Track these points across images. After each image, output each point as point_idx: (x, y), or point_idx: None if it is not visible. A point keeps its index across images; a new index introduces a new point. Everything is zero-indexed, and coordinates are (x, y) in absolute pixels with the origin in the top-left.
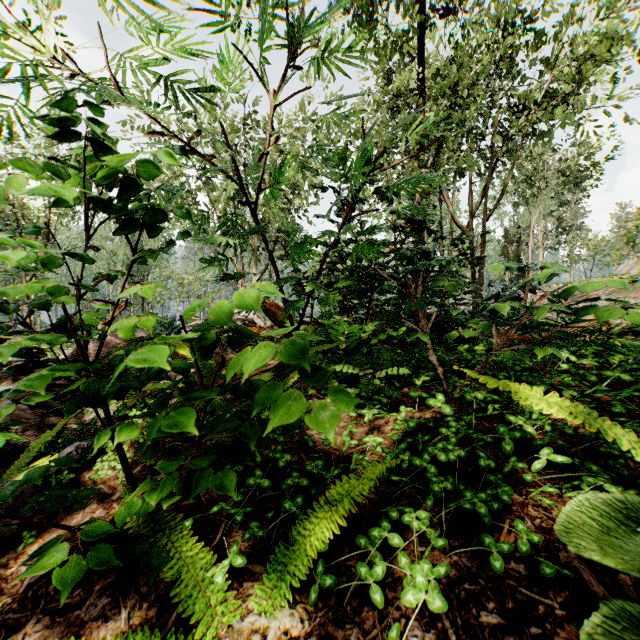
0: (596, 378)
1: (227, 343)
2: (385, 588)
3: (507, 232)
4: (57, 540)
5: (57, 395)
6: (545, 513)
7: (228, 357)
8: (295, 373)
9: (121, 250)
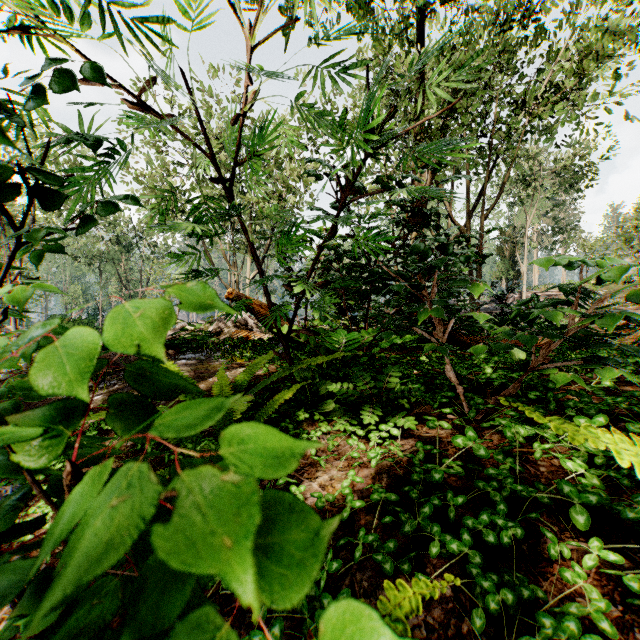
0: None
1: (117, 403)
2: None
3: (503, 232)
4: None
5: None
6: None
7: (210, 366)
8: (282, 394)
9: (112, 249)
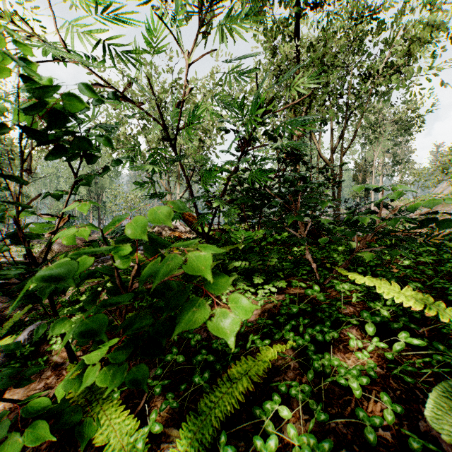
0: (432, 272)
1: (144, 251)
2: (276, 451)
3: (357, 164)
4: (3, 415)
5: (8, 292)
6: (404, 385)
7: None
8: None
9: None
